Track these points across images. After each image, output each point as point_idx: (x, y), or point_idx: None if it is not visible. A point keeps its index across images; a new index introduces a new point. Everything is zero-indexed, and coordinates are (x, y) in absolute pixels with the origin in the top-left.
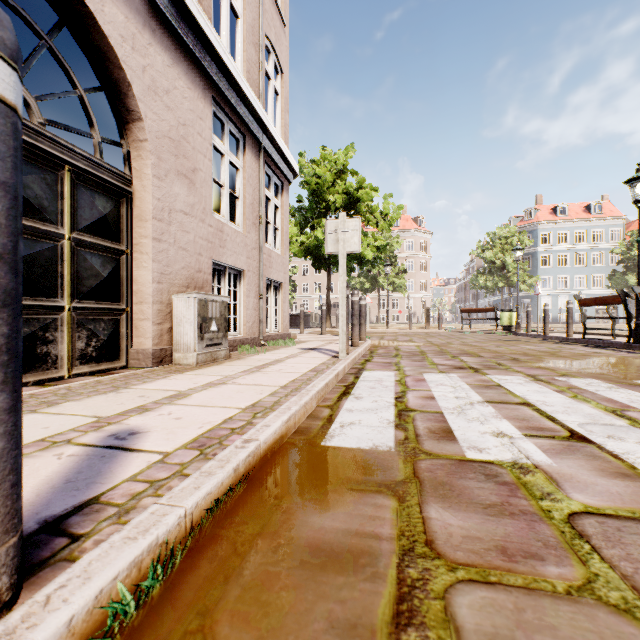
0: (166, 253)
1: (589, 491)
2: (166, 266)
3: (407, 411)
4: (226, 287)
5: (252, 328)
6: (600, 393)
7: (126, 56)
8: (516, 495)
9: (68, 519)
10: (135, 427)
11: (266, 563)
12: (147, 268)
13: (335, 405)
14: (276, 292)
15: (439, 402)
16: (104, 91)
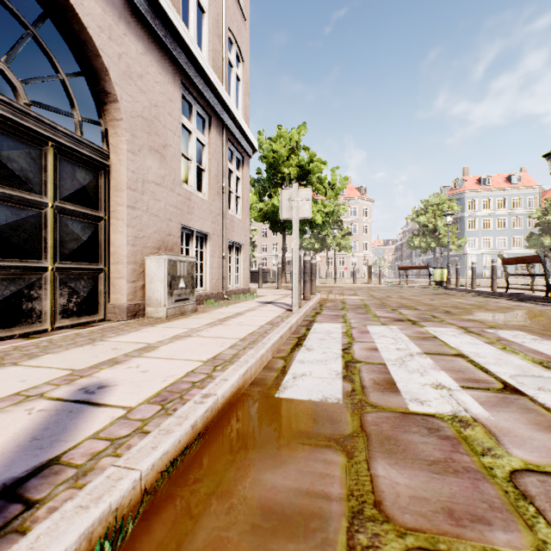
0: (140, 219)
1: (527, 446)
2: (140, 230)
3: (353, 362)
4: (193, 248)
5: (216, 284)
6: (526, 345)
7: (103, 45)
8: (458, 450)
9: (26, 482)
10: (104, 380)
11: (218, 527)
12: (122, 232)
13: (288, 356)
14: (238, 252)
15: (382, 353)
16: (84, 76)
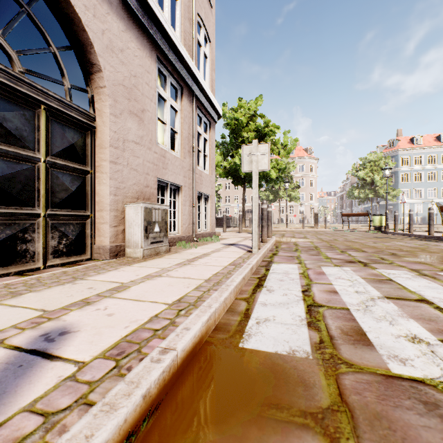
0: (121, 173)
1: None
2: (121, 182)
3: (315, 306)
4: (168, 198)
5: (187, 228)
6: None
7: (88, 21)
8: None
9: None
10: (69, 325)
11: None
12: (106, 184)
13: (251, 298)
14: (205, 202)
15: (342, 297)
16: (73, 50)
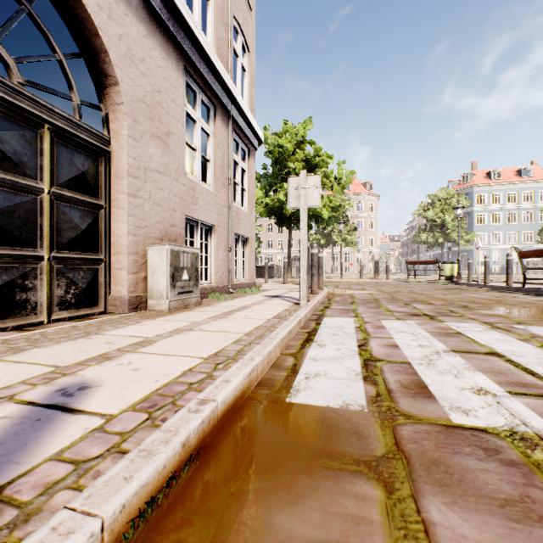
0: (141, 208)
1: None
2: (141, 220)
3: (373, 361)
4: (198, 240)
5: (222, 277)
6: None
7: (103, 24)
8: (535, 484)
9: None
10: (88, 380)
11: None
12: (123, 221)
13: (299, 353)
14: (243, 246)
15: (404, 351)
16: (83, 58)
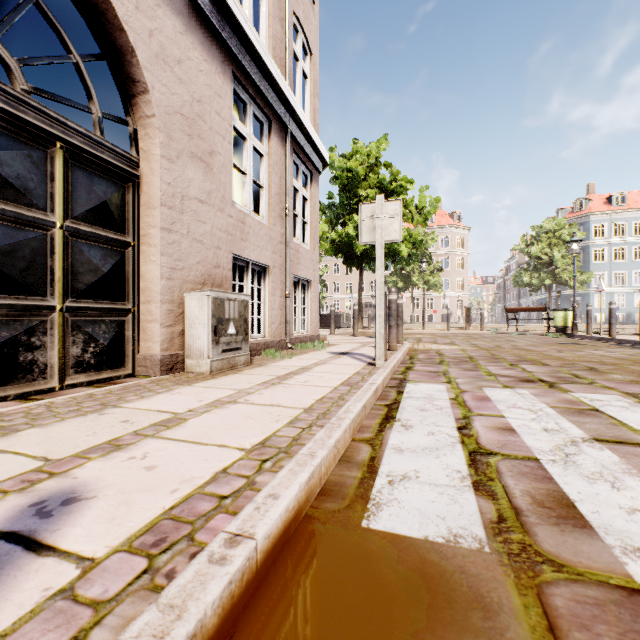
0: (178, 245)
1: None
2: (178, 260)
3: (483, 454)
4: (249, 285)
5: (278, 330)
6: None
7: (128, 16)
8: None
9: None
10: (81, 485)
11: None
12: (155, 262)
13: (377, 439)
14: (305, 291)
15: (524, 438)
16: (106, 60)
